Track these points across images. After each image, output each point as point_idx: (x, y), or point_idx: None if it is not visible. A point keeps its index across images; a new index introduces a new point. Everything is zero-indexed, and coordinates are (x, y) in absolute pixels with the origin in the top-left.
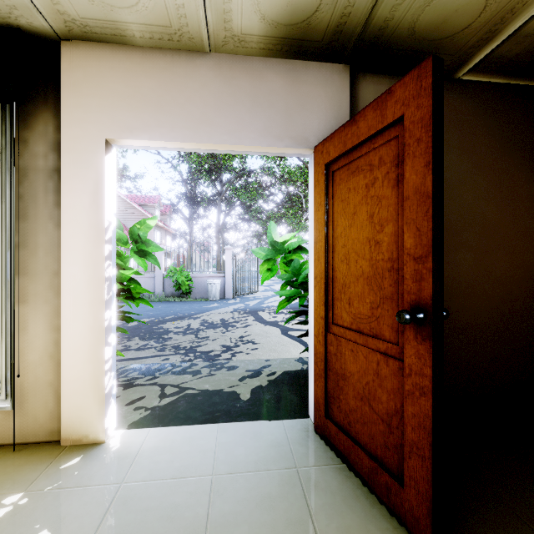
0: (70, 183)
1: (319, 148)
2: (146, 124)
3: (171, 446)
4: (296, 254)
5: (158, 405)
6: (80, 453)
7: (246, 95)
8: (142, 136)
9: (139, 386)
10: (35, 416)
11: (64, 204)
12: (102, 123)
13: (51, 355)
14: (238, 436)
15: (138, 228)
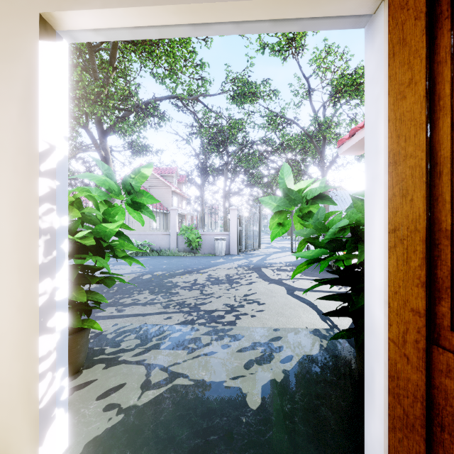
0: None
1: None
2: None
3: None
4: (314, 205)
5: (135, 405)
6: None
7: None
8: (91, 3)
9: (123, 365)
10: None
11: None
12: None
13: None
14: None
15: (132, 178)
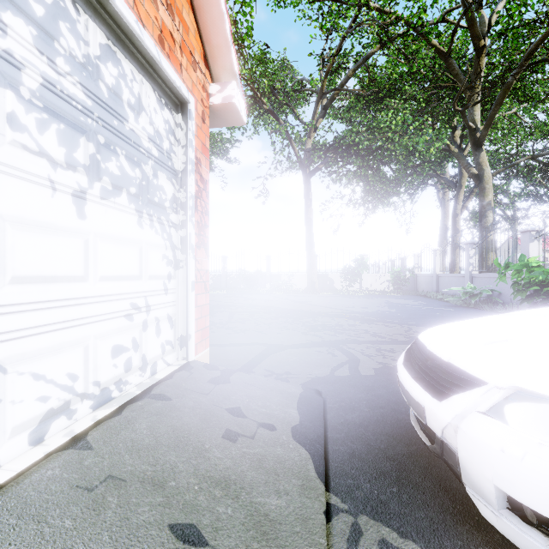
0: None
1: None
2: None
3: None
4: None
5: None
6: None
7: None
8: None
9: None
10: None
11: None
12: None
13: None
14: None
15: None
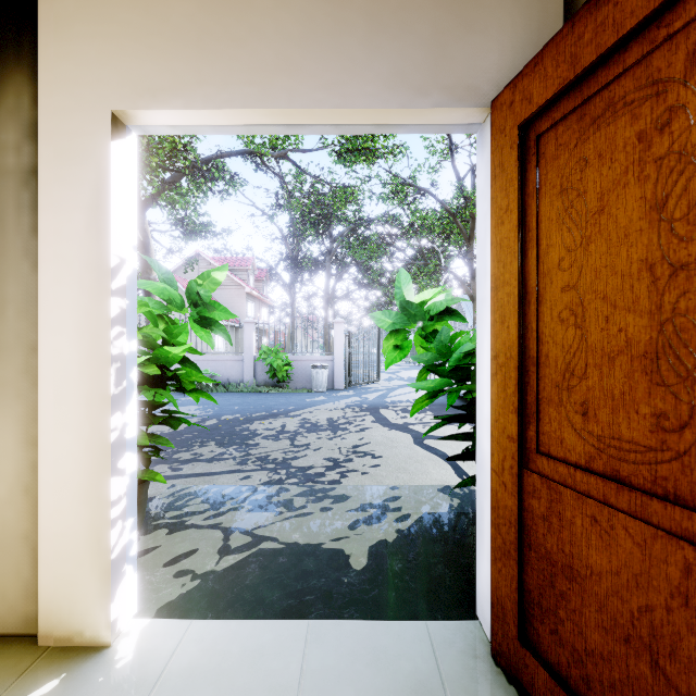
0: (53, 190)
1: (503, 98)
2: (179, 81)
3: (219, 670)
4: (441, 321)
5: (213, 570)
6: (62, 668)
7: (359, 14)
8: (172, 102)
9: (193, 529)
10: (2, 590)
11: (44, 228)
12: (105, 83)
13: (26, 488)
14: (343, 657)
15: (199, 284)
